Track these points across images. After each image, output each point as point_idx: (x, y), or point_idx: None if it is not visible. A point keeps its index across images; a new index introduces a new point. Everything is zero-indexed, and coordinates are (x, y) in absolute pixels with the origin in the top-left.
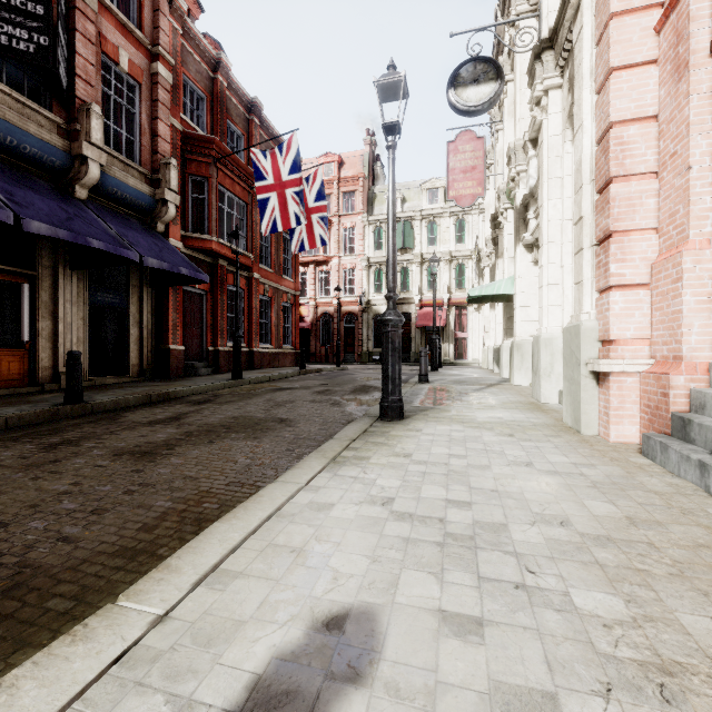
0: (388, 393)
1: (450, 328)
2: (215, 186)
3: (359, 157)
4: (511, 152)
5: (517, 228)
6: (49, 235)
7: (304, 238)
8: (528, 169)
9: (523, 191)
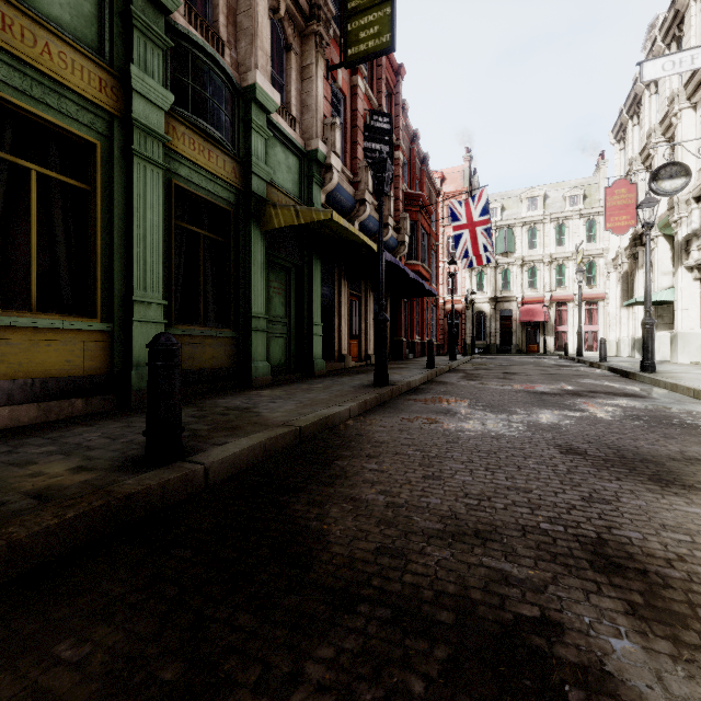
0: (648, 359)
1: (550, 323)
2: (419, 226)
3: (460, 172)
4: (674, 204)
5: (679, 255)
6: (412, 277)
7: (472, 258)
8: (691, 217)
9: (684, 230)
